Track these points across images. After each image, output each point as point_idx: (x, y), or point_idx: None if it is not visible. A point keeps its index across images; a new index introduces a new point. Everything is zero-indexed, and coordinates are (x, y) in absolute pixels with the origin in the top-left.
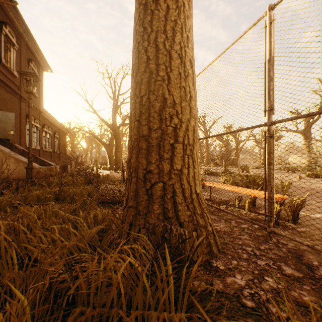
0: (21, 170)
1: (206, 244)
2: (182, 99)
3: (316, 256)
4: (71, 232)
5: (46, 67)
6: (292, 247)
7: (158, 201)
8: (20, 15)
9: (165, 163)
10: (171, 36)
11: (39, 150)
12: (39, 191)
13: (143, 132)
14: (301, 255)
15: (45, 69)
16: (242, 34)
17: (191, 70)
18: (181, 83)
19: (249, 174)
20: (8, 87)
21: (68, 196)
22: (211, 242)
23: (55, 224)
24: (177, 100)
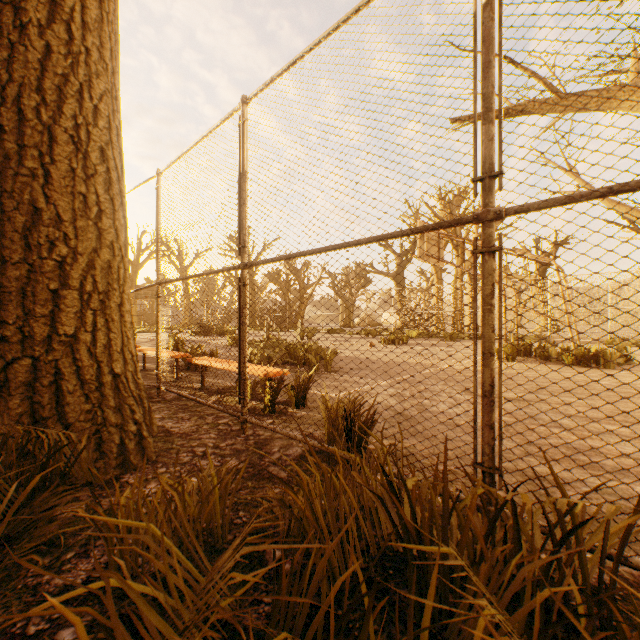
0: None
1: (117, 453)
2: (78, 214)
3: (285, 442)
4: None
5: None
6: (266, 437)
7: (21, 392)
8: None
9: (38, 323)
10: (56, 102)
11: None
12: None
13: None
14: (267, 444)
15: None
16: (218, 122)
17: (105, 166)
18: (78, 187)
19: (295, 342)
20: None
21: None
22: (129, 449)
23: None
24: (67, 216)
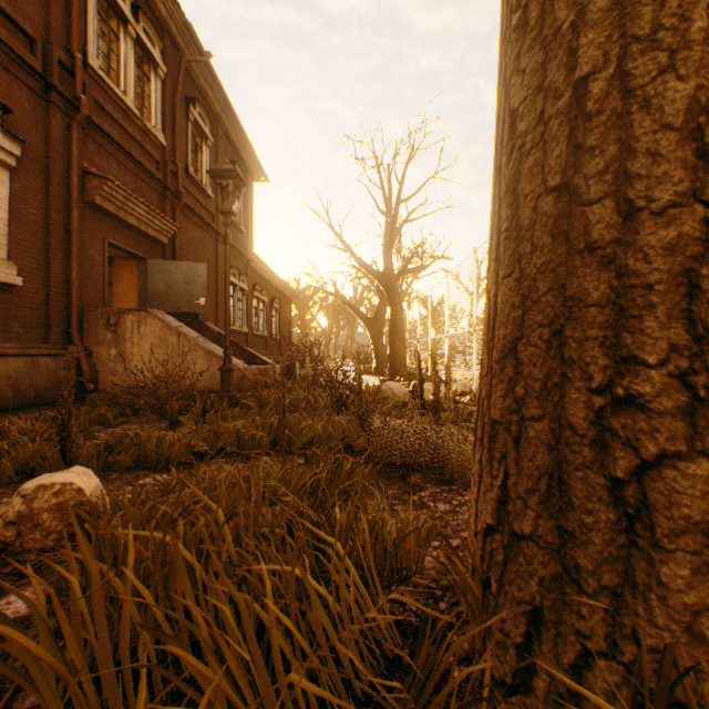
0: (214, 373)
1: None
2: None
3: None
4: (313, 594)
5: (258, 173)
6: None
7: (686, 547)
8: (216, 78)
9: None
10: None
11: (247, 334)
12: (241, 422)
13: (586, 232)
14: None
15: (255, 178)
16: None
17: None
18: None
19: None
20: (198, 217)
21: (297, 438)
22: None
23: (267, 544)
24: None
